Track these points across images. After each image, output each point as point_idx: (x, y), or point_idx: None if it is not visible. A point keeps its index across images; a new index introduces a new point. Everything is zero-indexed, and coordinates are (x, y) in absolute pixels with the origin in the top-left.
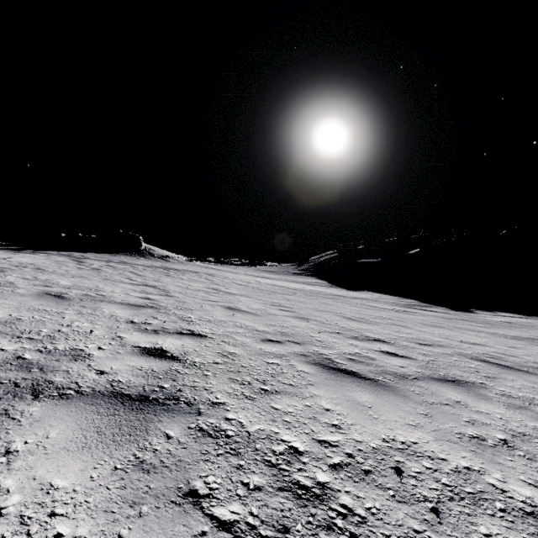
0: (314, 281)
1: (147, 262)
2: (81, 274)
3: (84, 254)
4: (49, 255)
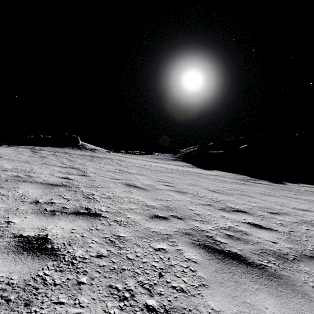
0: (184, 164)
1: (81, 152)
2: (27, 160)
3: (42, 147)
4: (17, 148)
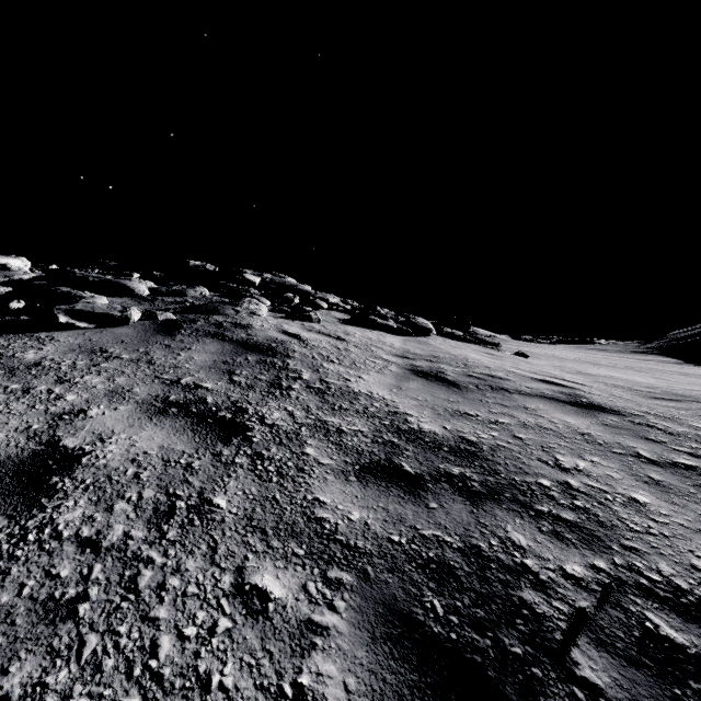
0: (658, 359)
1: None
2: None
3: None
4: None
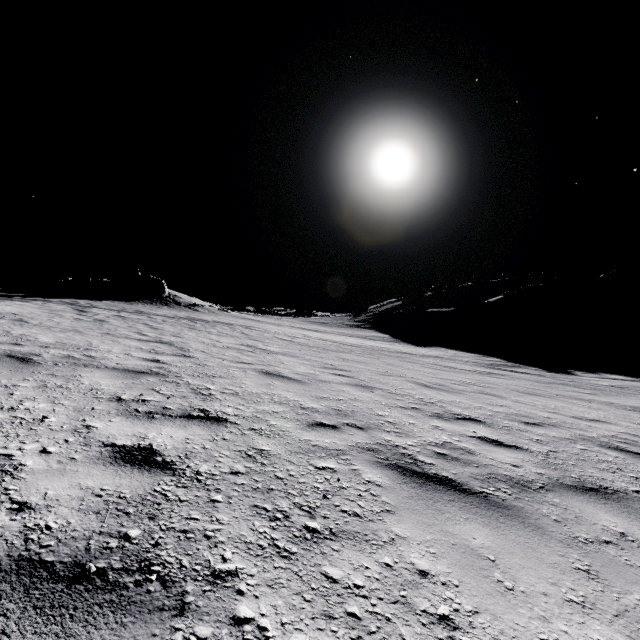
0: (374, 334)
1: (170, 312)
2: (75, 327)
3: (93, 302)
4: (45, 303)
